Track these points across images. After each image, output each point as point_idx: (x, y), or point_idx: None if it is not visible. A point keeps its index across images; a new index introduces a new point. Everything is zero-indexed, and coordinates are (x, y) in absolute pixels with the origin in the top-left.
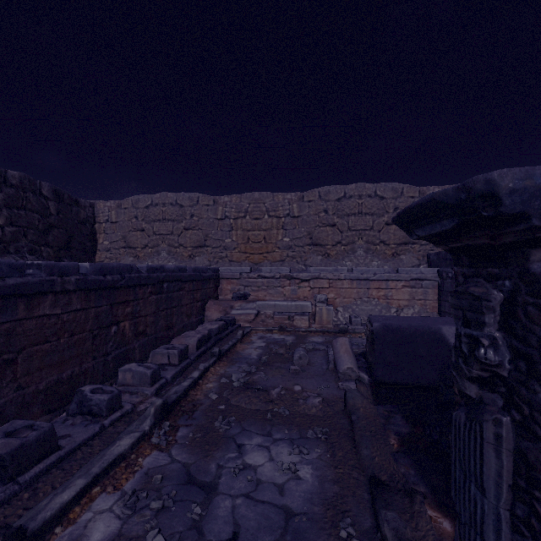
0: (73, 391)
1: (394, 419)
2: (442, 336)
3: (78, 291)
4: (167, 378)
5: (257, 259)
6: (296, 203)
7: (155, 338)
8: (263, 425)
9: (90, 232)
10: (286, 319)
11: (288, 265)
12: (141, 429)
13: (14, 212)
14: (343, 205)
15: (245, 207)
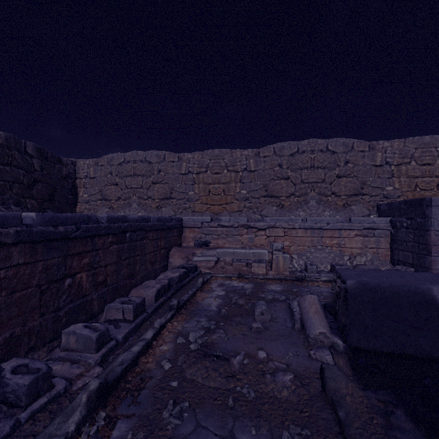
0: (12, 355)
1: (395, 418)
2: (432, 297)
3: (20, 243)
4: (118, 338)
5: (217, 210)
6: (252, 158)
7: (116, 287)
8: (223, 418)
9: (72, 186)
10: (244, 265)
11: (245, 215)
12: (63, 431)
13: (0, 168)
14: (296, 160)
15: (206, 163)
